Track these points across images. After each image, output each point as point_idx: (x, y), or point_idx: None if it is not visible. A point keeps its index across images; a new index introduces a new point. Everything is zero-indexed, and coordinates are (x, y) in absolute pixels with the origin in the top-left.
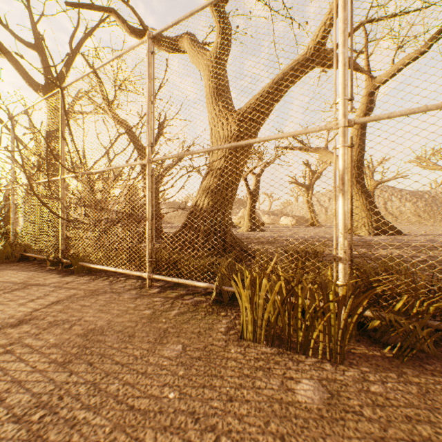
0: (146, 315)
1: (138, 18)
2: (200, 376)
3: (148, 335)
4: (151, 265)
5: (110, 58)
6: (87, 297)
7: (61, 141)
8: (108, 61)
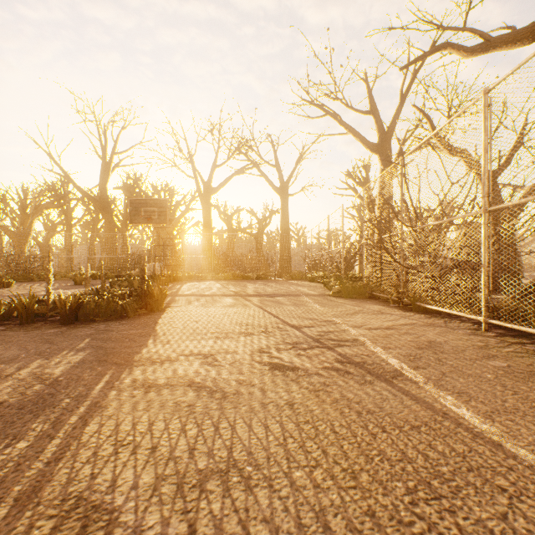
0: (477, 345)
1: (477, 34)
2: (516, 377)
3: (476, 353)
4: (487, 310)
5: (444, 123)
6: (426, 326)
7: (401, 202)
8: (442, 126)
